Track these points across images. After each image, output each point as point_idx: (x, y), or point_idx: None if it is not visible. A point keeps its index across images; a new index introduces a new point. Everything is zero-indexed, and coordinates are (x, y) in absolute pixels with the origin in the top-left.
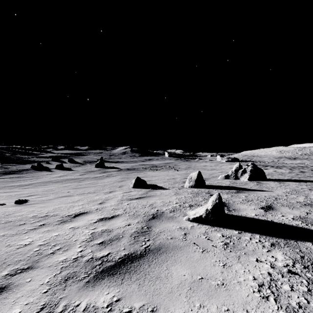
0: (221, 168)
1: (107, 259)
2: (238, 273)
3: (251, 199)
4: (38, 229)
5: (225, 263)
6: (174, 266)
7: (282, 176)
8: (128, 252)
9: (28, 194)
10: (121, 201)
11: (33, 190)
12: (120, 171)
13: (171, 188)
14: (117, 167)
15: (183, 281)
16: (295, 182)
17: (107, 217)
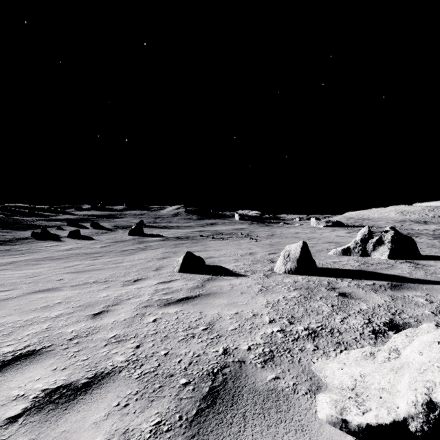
0: (323, 236)
1: None
2: None
3: None
4: None
5: None
6: None
7: (439, 250)
8: None
9: None
10: (143, 309)
11: (6, 273)
12: (164, 241)
13: (250, 273)
14: (162, 234)
15: None
16: None
17: (73, 384)
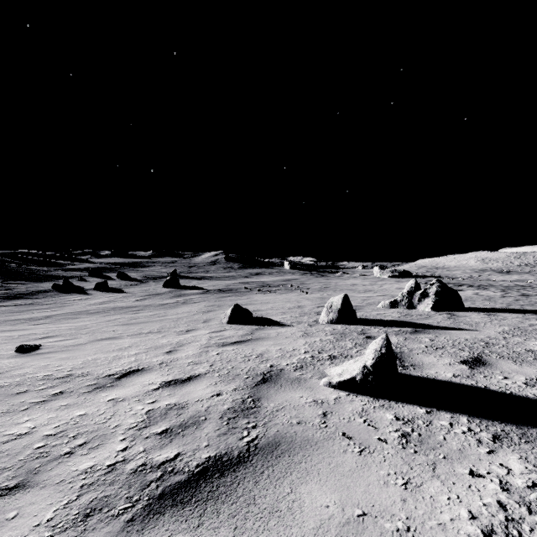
0: (382, 289)
1: (174, 469)
2: (438, 502)
3: (442, 345)
4: (49, 401)
5: (407, 480)
6: (306, 485)
7: (491, 302)
8: (216, 452)
9: (43, 334)
10: (205, 348)
11: (52, 326)
12: (205, 295)
13: (295, 323)
14: (201, 286)
15: (325, 521)
16: (516, 314)
17: (179, 379)
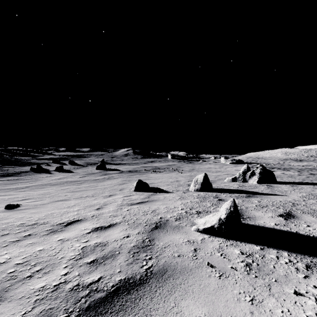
0: (226, 170)
1: (97, 288)
2: (275, 314)
3: (266, 205)
4: (21, 241)
5: (252, 297)
6: (185, 301)
7: (293, 178)
8: (125, 276)
9: (23, 198)
10: (120, 207)
11: (28, 193)
12: (121, 174)
13: (175, 191)
14: (119, 169)
15: None
16: (309, 185)
17: (103, 226)
